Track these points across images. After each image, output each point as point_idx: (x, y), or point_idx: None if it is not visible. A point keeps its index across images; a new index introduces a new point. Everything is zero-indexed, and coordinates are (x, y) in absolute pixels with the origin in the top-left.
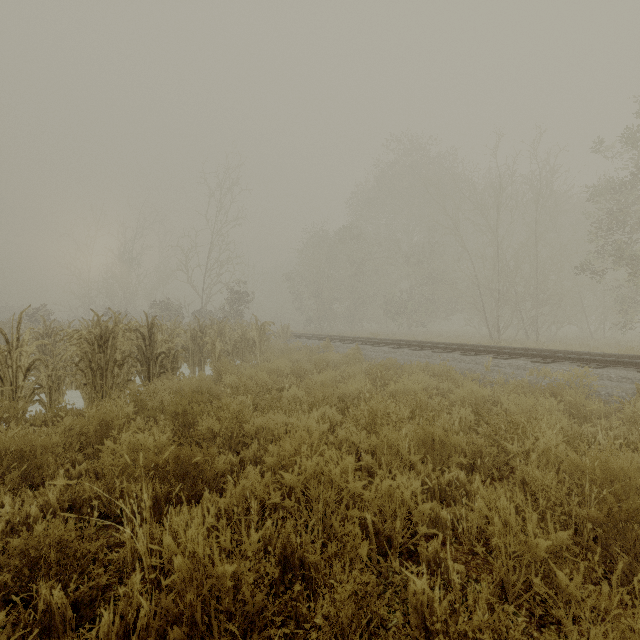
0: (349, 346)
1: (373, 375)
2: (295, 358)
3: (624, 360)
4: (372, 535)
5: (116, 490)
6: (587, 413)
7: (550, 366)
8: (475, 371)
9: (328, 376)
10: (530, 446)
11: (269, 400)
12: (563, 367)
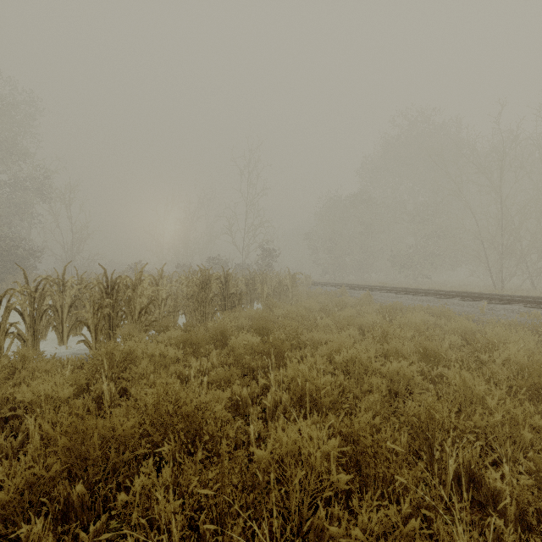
0: (361, 292)
1: (383, 312)
2: (319, 300)
3: None
4: (386, 389)
5: (243, 361)
6: None
7: None
8: (471, 313)
9: (348, 312)
10: (497, 356)
11: (309, 325)
12: None
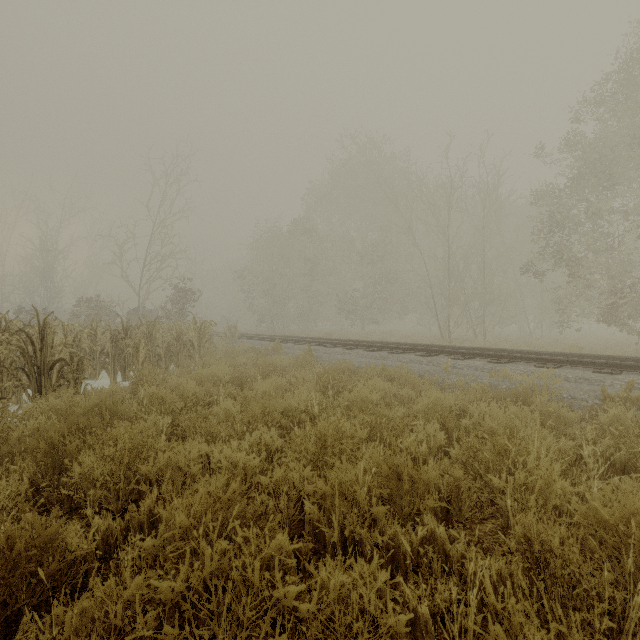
0: (301, 347)
1: (325, 382)
2: (239, 362)
3: (578, 359)
4: None
5: None
6: (559, 421)
7: (508, 367)
8: (433, 373)
9: (272, 384)
10: (522, 480)
11: (193, 420)
12: (520, 368)
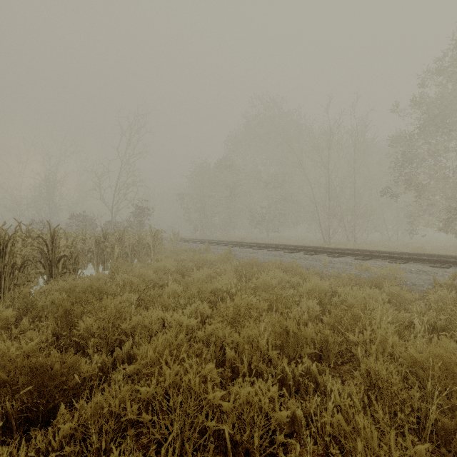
0: (223, 248)
1: (240, 272)
2: (181, 258)
3: (419, 257)
4: (229, 452)
5: None
6: (401, 300)
7: (369, 262)
8: (316, 267)
9: (204, 273)
10: (368, 337)
11: (152, 296)
12: (378, 263)
